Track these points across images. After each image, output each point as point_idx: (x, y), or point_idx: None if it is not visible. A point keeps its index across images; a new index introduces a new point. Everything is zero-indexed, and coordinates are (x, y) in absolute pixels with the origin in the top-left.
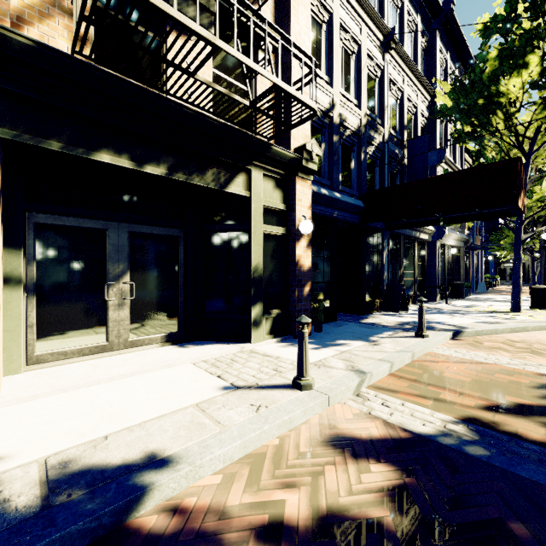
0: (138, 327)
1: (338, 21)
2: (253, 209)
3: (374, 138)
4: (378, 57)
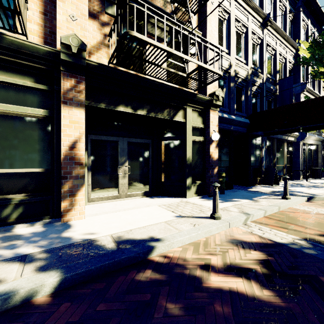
0: (131, 187)
1: (233, 17)
2: (187, 128)
3: (256, 81)
4: (259, 32)
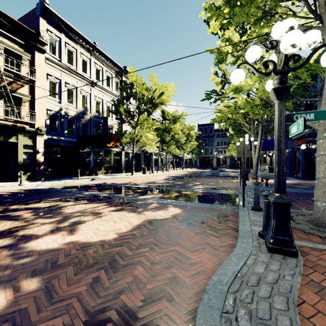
0: None
1: (64, 82)
2: (19, 145)
3: (85, 117)
4: (87, 90)
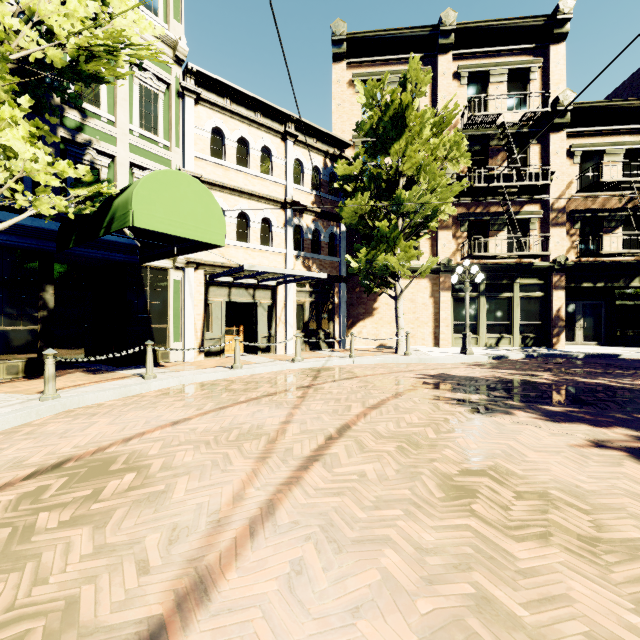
0: (585, 338)
1: None
2: None
3: None
4: None
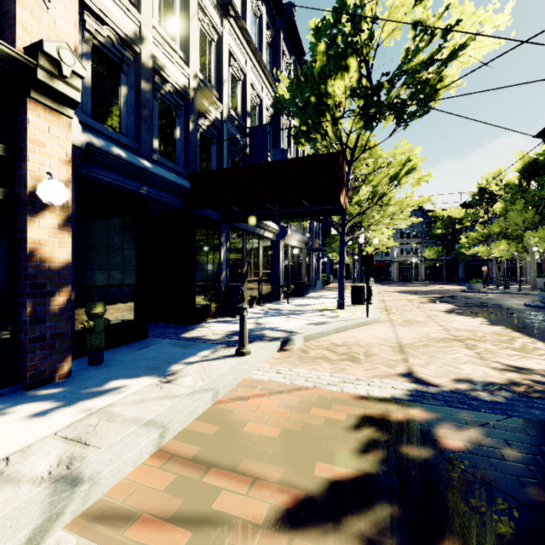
0: None
1: None
2: None
3: (209, 111)
4: (214, 16)
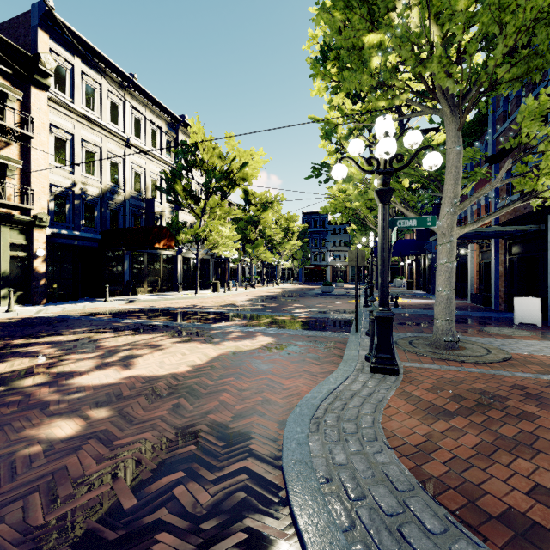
0: None
1: (80, 139)
2: (3, 245)
3: (115, 199)
4: (119, 152)
